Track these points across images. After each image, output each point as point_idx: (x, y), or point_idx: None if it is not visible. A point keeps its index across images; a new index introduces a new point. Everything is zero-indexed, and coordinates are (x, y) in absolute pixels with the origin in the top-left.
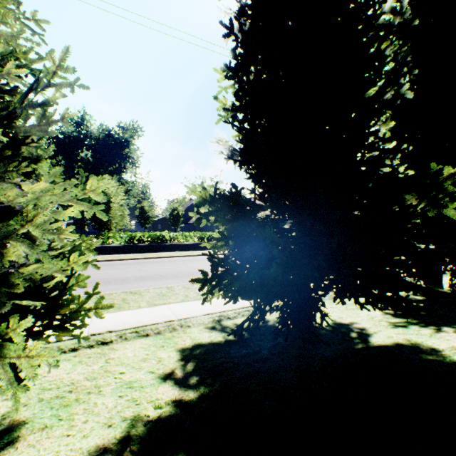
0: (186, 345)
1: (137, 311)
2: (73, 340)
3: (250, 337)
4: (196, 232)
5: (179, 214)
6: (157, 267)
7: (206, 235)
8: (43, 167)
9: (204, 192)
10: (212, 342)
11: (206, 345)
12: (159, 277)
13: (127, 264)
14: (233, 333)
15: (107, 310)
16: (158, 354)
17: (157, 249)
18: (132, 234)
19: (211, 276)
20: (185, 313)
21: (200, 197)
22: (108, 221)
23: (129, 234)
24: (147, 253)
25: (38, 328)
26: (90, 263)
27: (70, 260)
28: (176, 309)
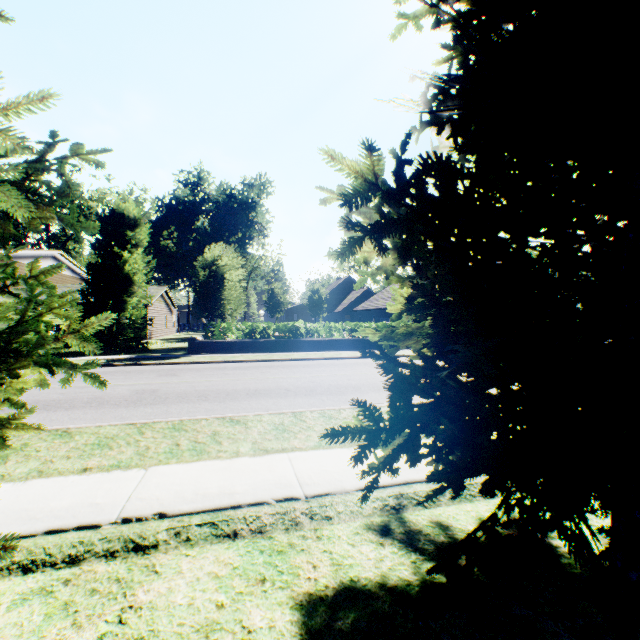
0: (318, 588)
1: (228, 464)
2: (79, 534)
3: (489, 581)
4: (345, 323)
5: (321, 299)
6: (283, 375)
7: (361, 327)
8: (142, 235)
9: (369, 161)
10: (386, 585)
11: (372, 598)
12: (283, 392)
13: (241, 369)
14: (443, 570)
15: (179, 456)
16: (245, 612)
17: (287, 347)
18: (253, 325)
19: (389, 422)
20: (321, 478)
21: (356, 175)
22: (221, 307)
23: (248, 325)
24: (272, 352)
25: (45, 489)
26: (81, 368)
27: (3, 359)
28: (303, 466)
